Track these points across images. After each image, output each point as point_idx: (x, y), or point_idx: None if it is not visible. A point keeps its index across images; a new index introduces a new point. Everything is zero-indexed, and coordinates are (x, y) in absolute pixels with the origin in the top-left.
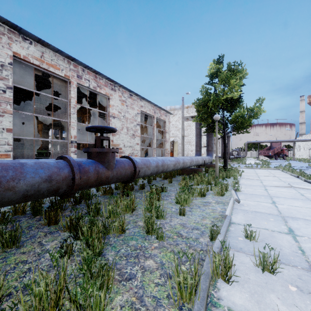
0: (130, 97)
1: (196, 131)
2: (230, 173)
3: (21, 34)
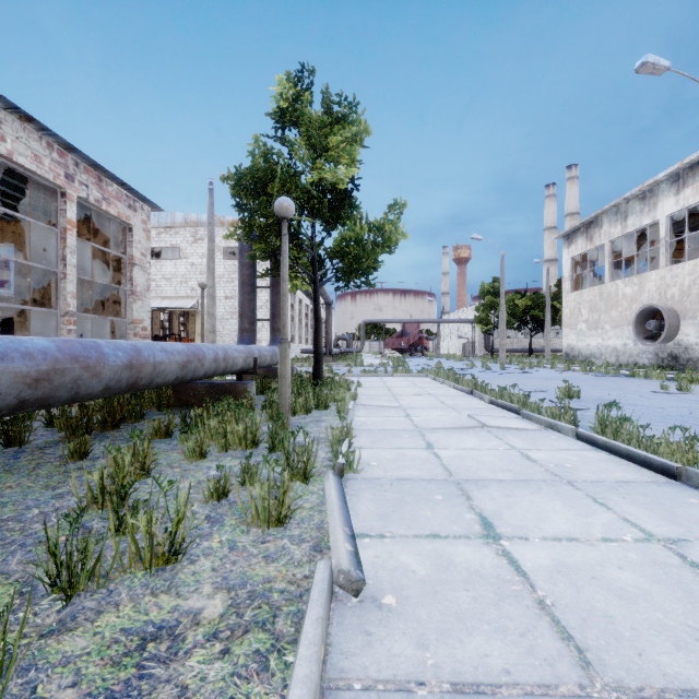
0: None
1: (240, 274)
2: (327, 393)
3: None
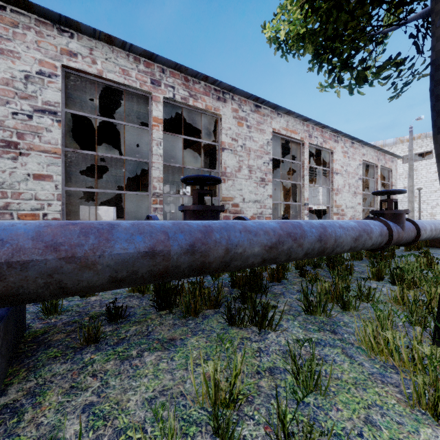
0: (351, 146)
1: None
2: None
3: (276, 111)
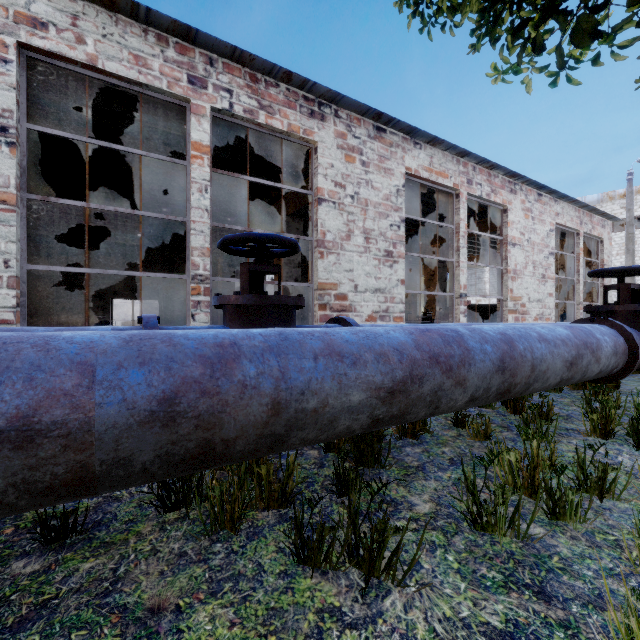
0: (538, 199)
1: None
2: None
3: (412, 139)
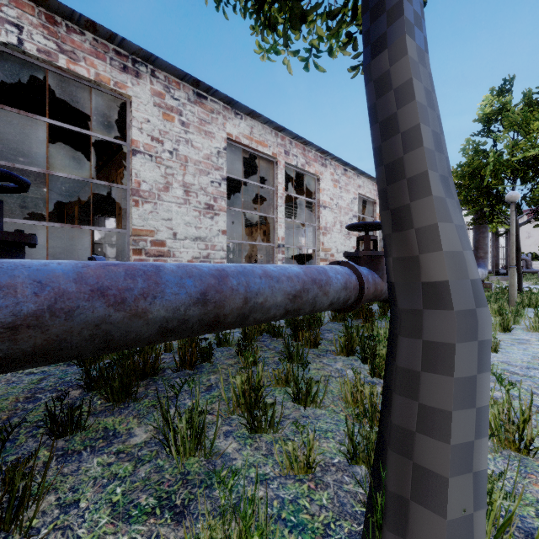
0: (344, 173)
1: None
2: (537, 298)
3: (233, 109)
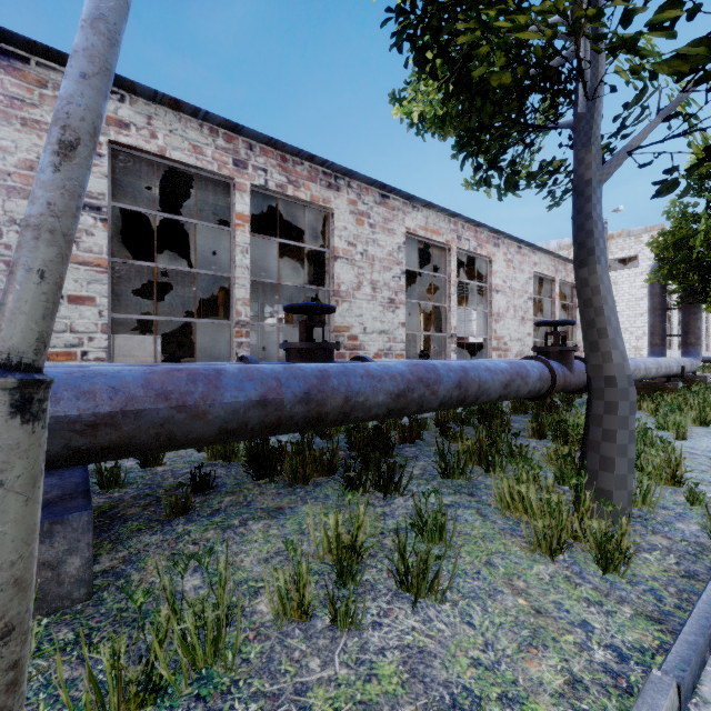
0: (518, 251)
1: (650, 302)
2: None
3: (411, 203)
